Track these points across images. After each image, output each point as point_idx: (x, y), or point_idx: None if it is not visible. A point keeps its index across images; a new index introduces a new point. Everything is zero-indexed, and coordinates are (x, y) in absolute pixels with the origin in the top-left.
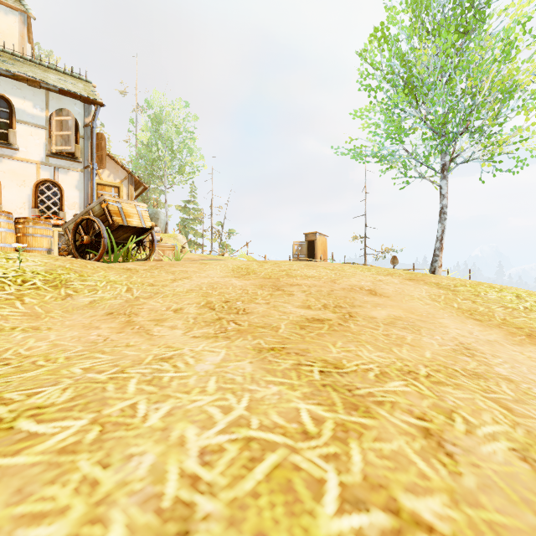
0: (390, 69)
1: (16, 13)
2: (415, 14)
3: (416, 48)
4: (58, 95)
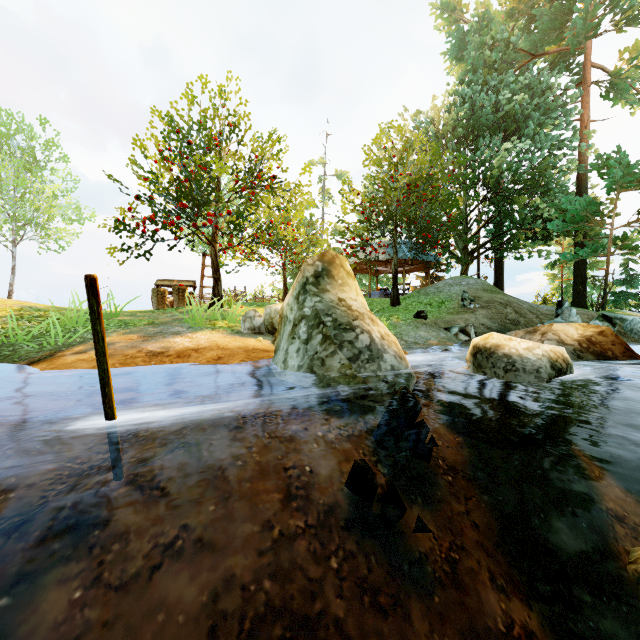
0: None
1: None
2: None
3: None
4: None
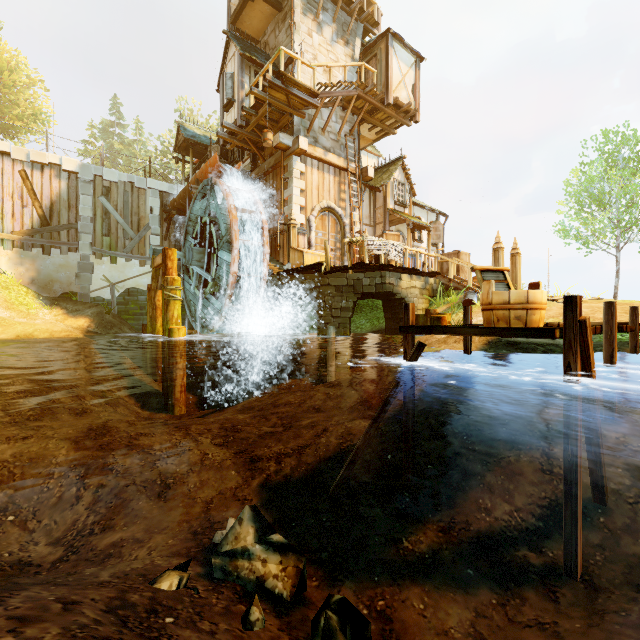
0: (588, 188)
1: (375, 157)
2: (603, 157)
3: (604, 177)
4: (430, 213)
